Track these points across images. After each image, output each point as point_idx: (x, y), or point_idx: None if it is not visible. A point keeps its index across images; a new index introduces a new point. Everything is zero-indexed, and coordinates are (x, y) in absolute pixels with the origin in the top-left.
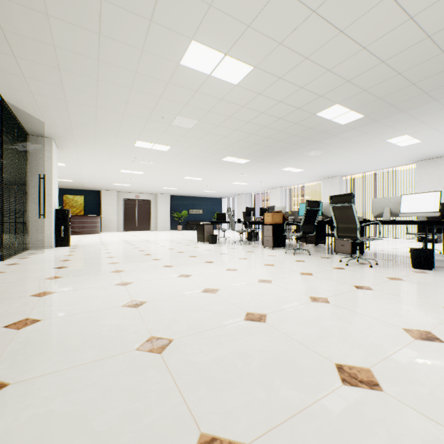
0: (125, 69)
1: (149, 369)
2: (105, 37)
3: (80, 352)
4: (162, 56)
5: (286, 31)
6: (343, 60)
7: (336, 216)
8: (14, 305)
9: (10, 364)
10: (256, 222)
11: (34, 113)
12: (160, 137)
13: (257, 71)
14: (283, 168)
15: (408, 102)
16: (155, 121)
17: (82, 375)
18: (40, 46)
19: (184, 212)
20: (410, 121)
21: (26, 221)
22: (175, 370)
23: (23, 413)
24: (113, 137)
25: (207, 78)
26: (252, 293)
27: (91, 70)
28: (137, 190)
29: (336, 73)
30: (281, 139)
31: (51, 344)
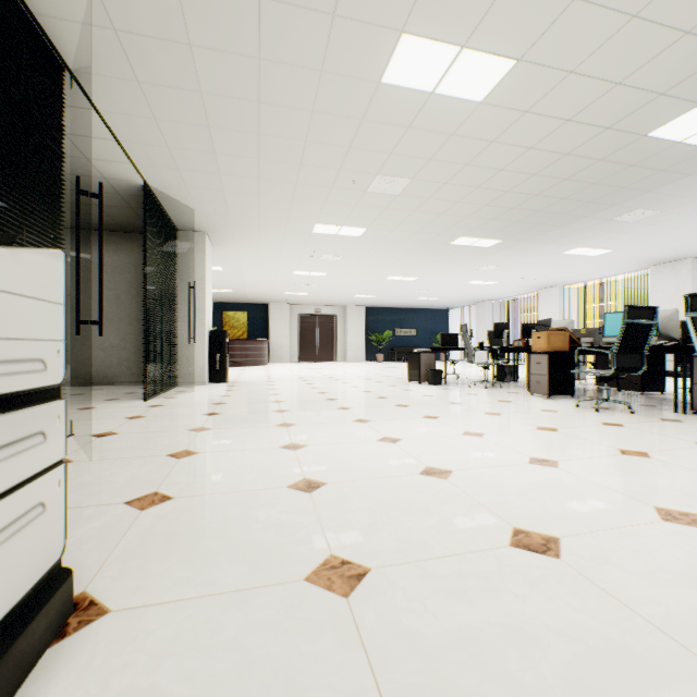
0: (297, 108)
1: (325, 630)
2: (266, 62)
3: (216, 568)
4: (352, 75)
5: None
6: None
7: None
8: (144, 468)
9: (118, 572)
10: (514, 348)
11: (182, 198)
12: (350, 214)
13: (522, 68)
14: (566, 251)
15: None
16: (341, 188)
17: (213, 618)
18: (184, 96)
19: (387, 333)
20: None
21: (175, 347)
22: (373, 643)
23: (114, 679)
24: (282, 222)
25: (428, 98)
26: (519, 485)
27: (249, 120)
28: (317, 301)
29: None
30: (565, 194)
31: (178, 544)
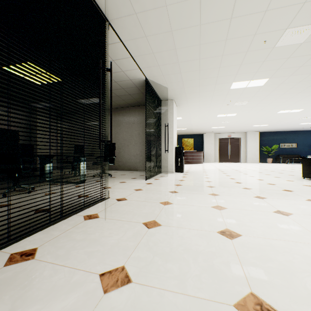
0: None
1: None
2: None
3: None
4: None
5: None
6: None
7: None
8: (126, 234)
9: None
10: None
11: (161, 83)
12: (257, 69)
13: None
14: None
15: None
16: (254, 50)
17: None
18: (157, 13)
19: (274, 146)
20: None
21: (160, 155)
22: None
23: None
24: (212, 86)
25: None
26: None
27: (194, 16)
28: (229, 130)
29: None
30: None
31: None
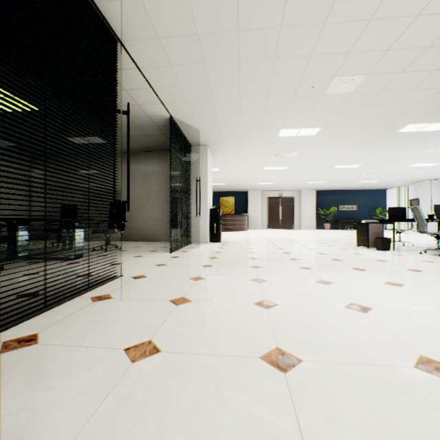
0: (267, 28)
1: None
2: None
3: None
4: None
5: None
6: None
7: None
8: (151, 312)
9: None
10: None
11: (192, 123)
12: (307, 117)
13: None
14: None
15: None
16: (302, 96)
17: None
18: (186, 41)
19: (333, 209)
20: None
21: (190, 219)
22: None
23: None
24: (256, 131)
25: None
26: None
27: (231, 50)
28: (280, 187)
29: None
30: None
31: (145, 428)
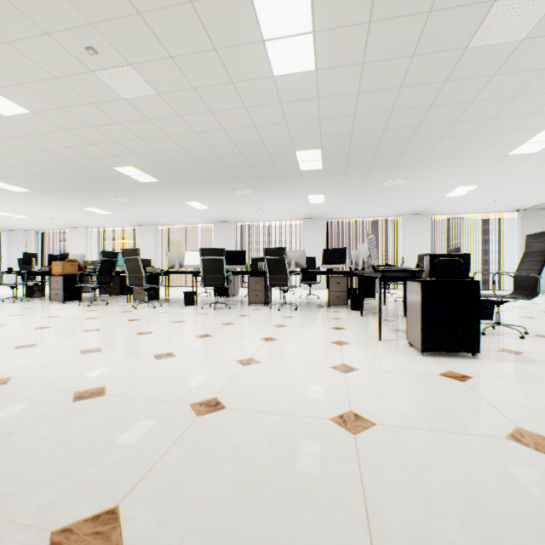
0: None
1: None
2: None
3: None
4: None
5: (68, 103)
6: (128, 140)
7: (128, 267)
8: None
9: None
10: (41, 272)
11: None
12: None
13: (35, 116)
14: (85, 208)
15: (189, 181)
16: None
17: None
18: None
19: None
20: (196, 193)
21: None
22: None
23: None
24: None
25: None
26: (25, 336)
27: None
28: None
29: (125, 146)
30: (77, 178)
31: None
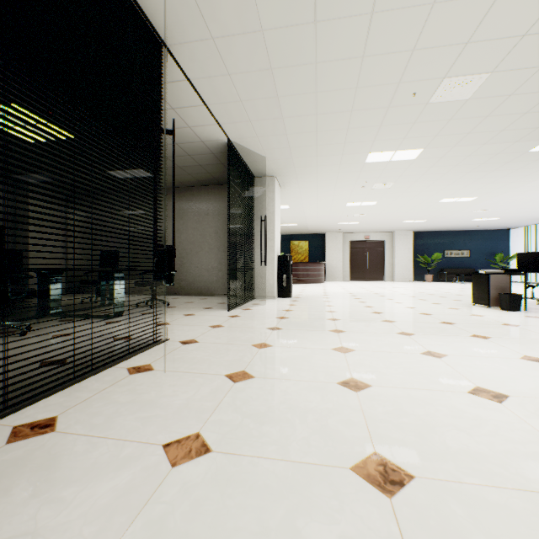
0: (355, 16)
1: None
2: None
3: None
4: None
5: None
6: None
7: None
8: (201, 391)
9: None
10: None
11: (255, 148)
12: (406, 135)
13: None
14: None
15: None
16: (398, 106)
17: None
18: (248, 41)
19: (436, 255)
20: None
21: (253, 269)
22: None
23: None
24: (337, 156)
25: None
26: None
27: (306, 49)
28: (366, 228)
29: None
30: None
31: None
